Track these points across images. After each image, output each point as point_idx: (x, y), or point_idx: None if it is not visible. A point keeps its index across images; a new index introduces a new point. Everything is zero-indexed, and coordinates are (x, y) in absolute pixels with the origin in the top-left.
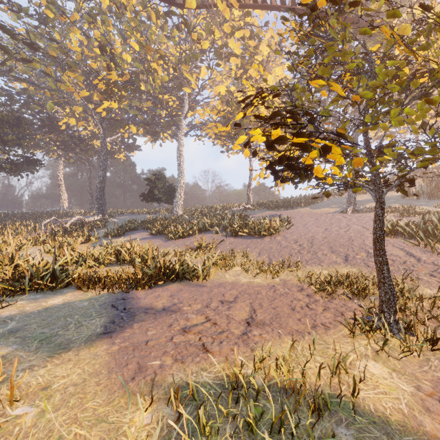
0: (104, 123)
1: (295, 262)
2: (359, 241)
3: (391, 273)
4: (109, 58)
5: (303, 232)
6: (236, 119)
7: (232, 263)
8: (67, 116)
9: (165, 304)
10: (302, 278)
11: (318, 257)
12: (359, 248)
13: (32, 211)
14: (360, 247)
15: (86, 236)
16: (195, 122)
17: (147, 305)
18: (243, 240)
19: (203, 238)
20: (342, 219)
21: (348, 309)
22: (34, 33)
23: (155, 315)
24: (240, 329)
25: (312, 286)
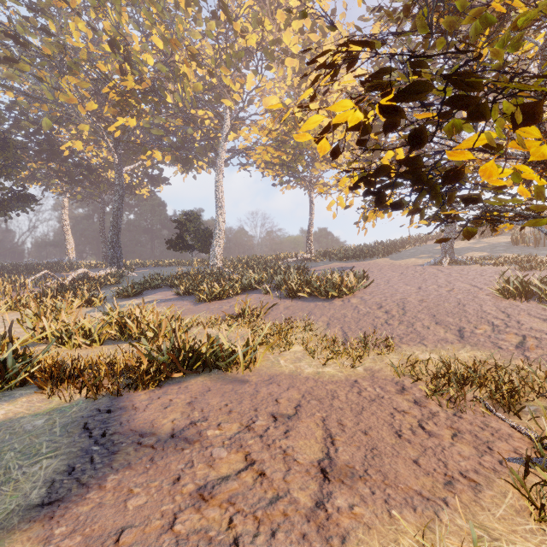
0: (120, 147)
1: (383, 340)
2: (475, 307)
3: (542, 362)
4: (123, 57)
5: (388, 292)
6: (293, 143)
7: (289, 340)
8: (72, 139)
9: (176, 423)
10: (400, 368)
11: (417, 331)
12: (478, 317)
13: (27, 262)
14: (478, 315)
15: (86, 297)
16: (239, 147)
17: (145, 425)
18: (303, 303)
19: (248, 300)
20: (438, 274)
21: (495, 434)
22: (23, 24)
23: (153, 452)
24: (311, 491)
25: (423, 386)
